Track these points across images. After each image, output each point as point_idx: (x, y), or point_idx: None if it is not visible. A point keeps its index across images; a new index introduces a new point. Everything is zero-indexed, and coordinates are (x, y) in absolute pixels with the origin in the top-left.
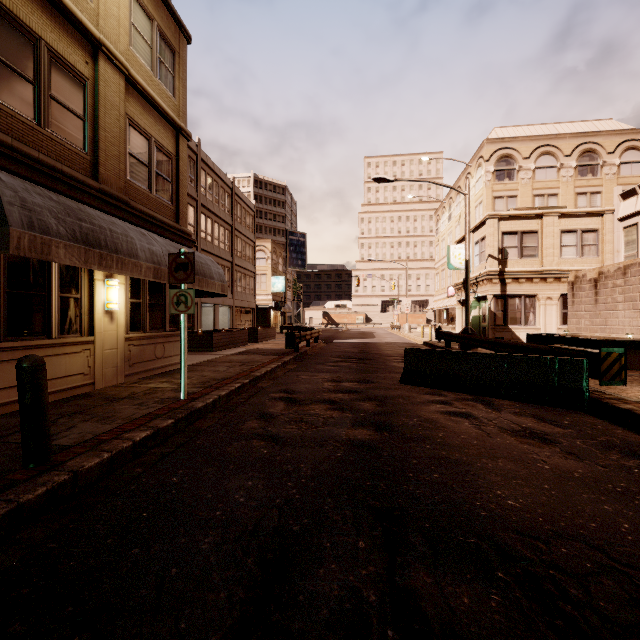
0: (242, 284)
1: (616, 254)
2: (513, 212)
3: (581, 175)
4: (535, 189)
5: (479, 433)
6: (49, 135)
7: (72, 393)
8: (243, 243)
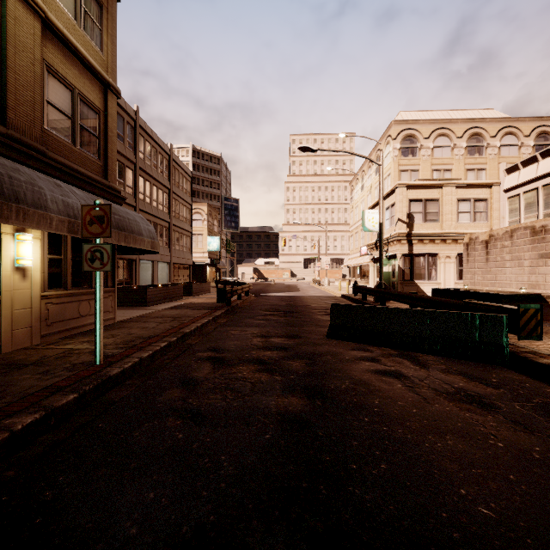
0: (180, 243)
1: (502, 220)
2: (418, 182)
3: (470, 154)
4: (433, 165)
5: (415, 398)
6: None
7: None
8: (181, 205)
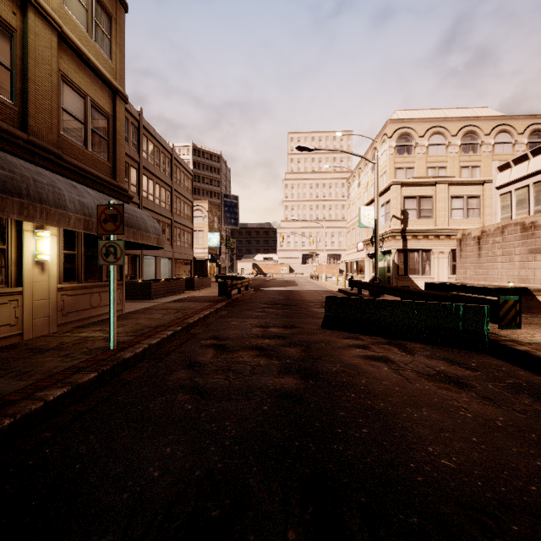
0: (181, 239)
1: (494, 216)
2: (413, 180)
3: (464, 152)
4: (428, 162)
5: (399, 378)
6: None
7: None
8: (182, 203)
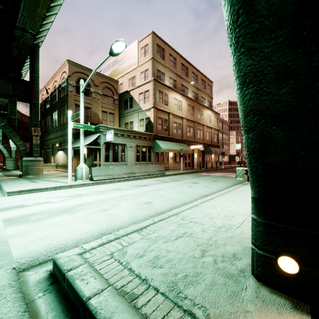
0: (225, 148)
1: None
2: None
3: None
4: None
5: None
6: (209, 140)
7: (210, 167)
8: (225, 135)
